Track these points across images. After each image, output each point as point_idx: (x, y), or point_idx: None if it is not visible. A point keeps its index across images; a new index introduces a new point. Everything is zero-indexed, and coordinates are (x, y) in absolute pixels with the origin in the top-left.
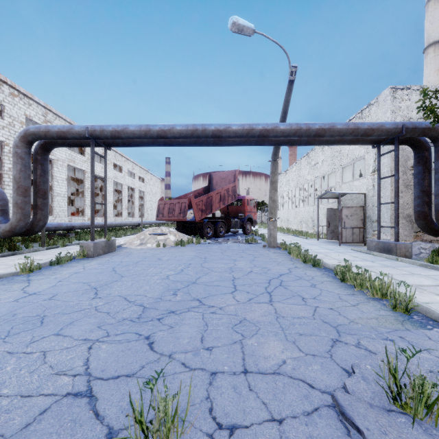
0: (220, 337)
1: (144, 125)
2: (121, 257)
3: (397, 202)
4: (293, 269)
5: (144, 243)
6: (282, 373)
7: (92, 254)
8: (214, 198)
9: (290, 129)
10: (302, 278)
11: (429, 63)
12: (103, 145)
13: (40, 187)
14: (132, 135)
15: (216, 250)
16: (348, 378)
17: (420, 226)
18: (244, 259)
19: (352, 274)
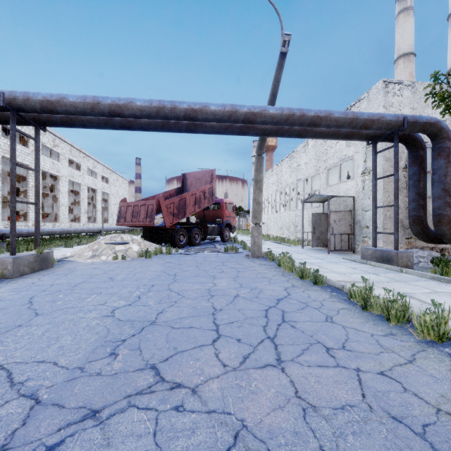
0: None
1: (90, 96)
2: (56, 277)
3: (397, 204)
4: (291, 290)
5: (97, 254)
6: None
7: (11, 273)
8: (188, 200)
9: (281, 114)
10: (308, 304)
11: (399, 74)
12: (32, 123)
13: None
14: (73, 109)
15: (190, 262)
16: None
17: (415, 232)
18: (226, 275)
19: (378, 300)
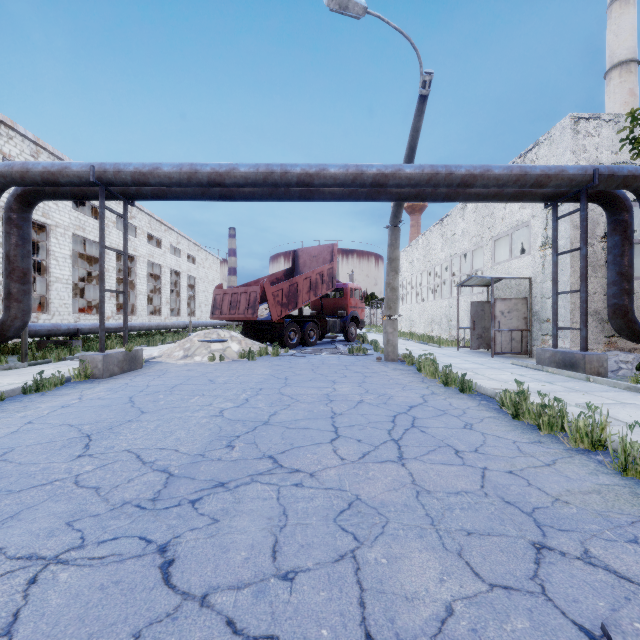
0: (311, 543)
1: (187, 164)
2: (149, 378)
3: (585, 289)
4: (429, 397)
5: (190, 355)
6: None
7: (101, 373)
8: (300, 286)
9: (421, 173)
10: (446, 412)
11: (612, 93)
12: (120, 197)
13: (16, 264)
14: (168, 180)
15: (304, 365)
16: None
17: (617, 328)
18: (349, 380)
19: (532, 406)
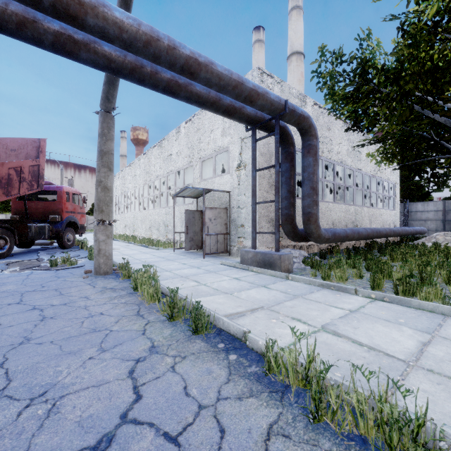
0: None
1: None
2: None
3: (278, 200)
4: (145, 372)
5: None
6: None
7: None
8: None
9: (137, 28)
10: (185, 450)
11: None
12: None
13: None
14: None
15: None
16: None
17: (287, 231)
18: None
19: (347, 397)
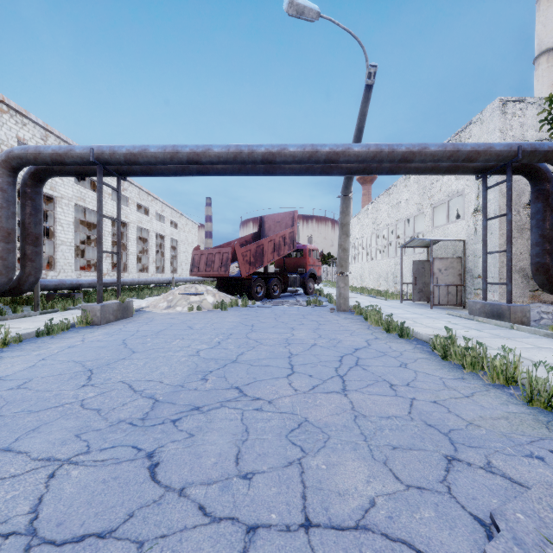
0: (267, 453)
1: (170, 146)
2: (139, 325)
3: (510, 250)
4: (372, 342)
5: (172, 305)
6: (371, 527)
7: (99, 320)
8: (266, 247)
9: (367, 151)
10: (386, 353)
11: (540, 76)
12: (115, 174)
13: (30, 230)
14: (154, 159)
15: (268, 314)
16: (491, 542)
17: (540, 283)
18: (305, 327)
19: (458, 349)
